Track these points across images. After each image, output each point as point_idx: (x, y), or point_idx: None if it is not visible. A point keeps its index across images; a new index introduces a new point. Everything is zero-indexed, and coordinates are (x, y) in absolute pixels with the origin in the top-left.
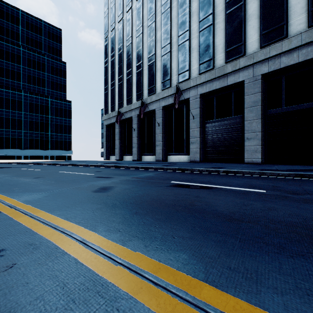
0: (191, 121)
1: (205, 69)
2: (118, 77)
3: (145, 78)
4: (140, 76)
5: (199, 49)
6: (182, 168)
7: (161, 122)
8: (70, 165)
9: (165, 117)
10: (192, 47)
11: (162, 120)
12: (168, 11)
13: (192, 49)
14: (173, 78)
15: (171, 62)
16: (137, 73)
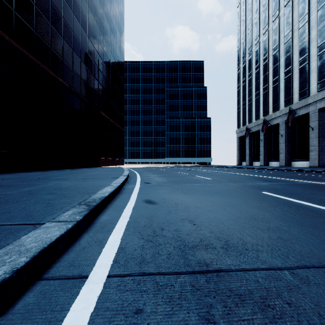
0: (310, 132)
1: (322, 87)
2: (247, 98)
3: (270, 98)
4: (265, 96)
5: (317, 70)
6: (273, 168)
7: (284, 134)
8: (215, 167)
9: (288, 129)
10: (311, 69)
11: (284, 132)
12: (290, 41)
13: (311, 70)
14: (294, 96)
15: (293, 83)
16: (263, 94)
